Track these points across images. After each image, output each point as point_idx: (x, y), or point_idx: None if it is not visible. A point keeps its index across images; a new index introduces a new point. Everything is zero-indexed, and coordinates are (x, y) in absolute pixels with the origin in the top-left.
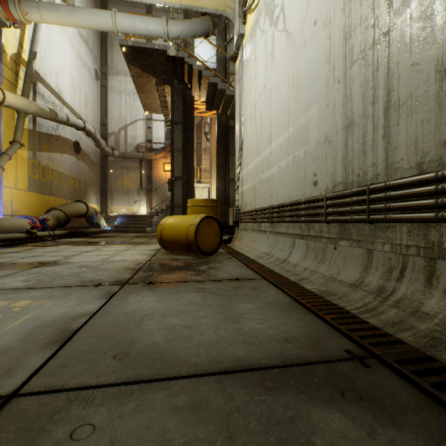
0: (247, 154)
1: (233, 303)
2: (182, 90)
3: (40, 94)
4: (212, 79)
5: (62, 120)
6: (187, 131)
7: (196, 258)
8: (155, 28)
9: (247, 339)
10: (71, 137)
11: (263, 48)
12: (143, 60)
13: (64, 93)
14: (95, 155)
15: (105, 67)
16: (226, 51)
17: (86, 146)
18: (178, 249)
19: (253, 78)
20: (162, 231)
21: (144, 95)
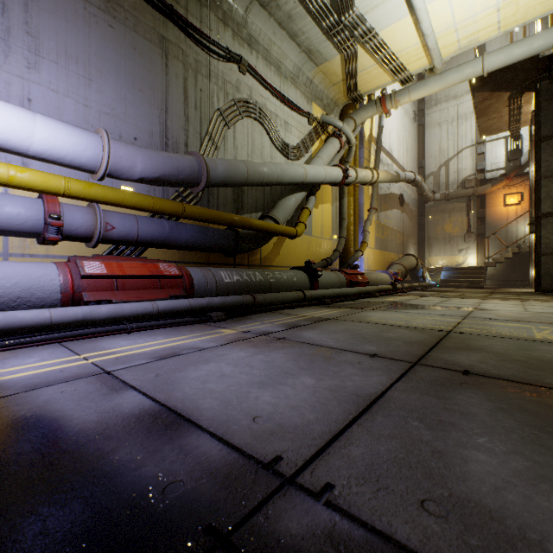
0: None
1: None
2: None
3: (380, 160)
4: None
5: (401, 179)
6: None
7: None
8: (540, 44)
9: None
10: (397, 191)
11: None
12: (495, 81)
13: (393, 150)
14: (413, 203)
15: (422, 103)
16: None
17: (406, 197)
18: None
19: None
20: None
21: (485, 118)
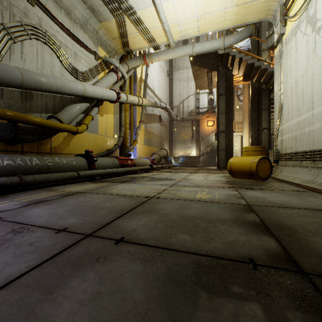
0: (287, 114)
1: (303, 197)
2: (225, 72)
3: (147, 94)
4: (250, 61)
5: (158, 106)
6: (228, 98)
7: (256, 181)
8: (216, 45)
9: (320, 206)
10: (158, 113)
11: (305, 45)
12: (201, 61)
13: (155, 89)
14: (167, 121)
15: (171, 68)
16: (258, 35)
17: (163, 117)
18: (242, 176)
19: (293, 63)
20: (230, 165)
21: (198, 80)
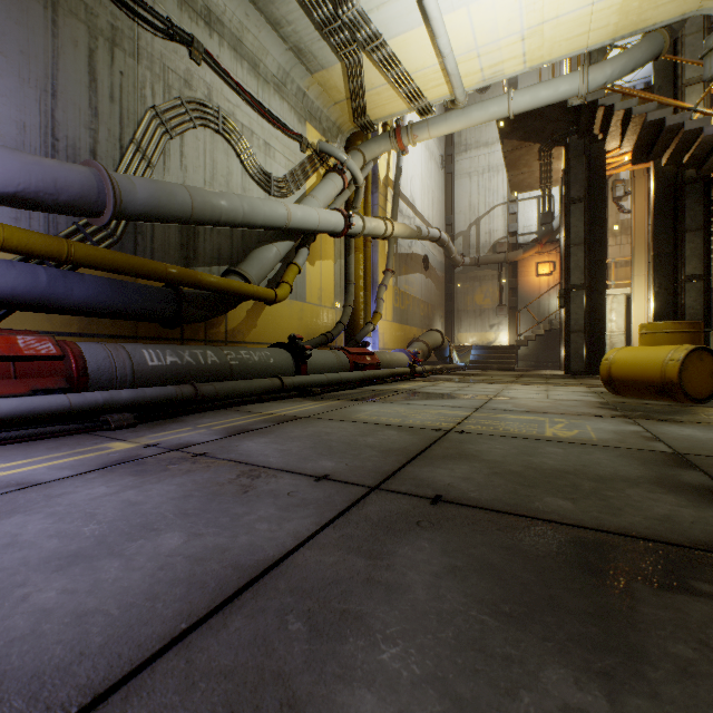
0: None
1: None
2: (585, 146)
3: (400, 211)
4: (654, 115)
5: (424, 235)
6: (593, 209)
7: (680, 404)
8: (567, 88)
9: None
10: (421, 252)
11: None
12: (524, 128)
13: (416, 200)
14: (440, 267)
15: (450, 147)
16: (674, 47)
17: (432, 259)
18: (640, 392)
19: None
20: (609, 367)
21: (516, 171)
